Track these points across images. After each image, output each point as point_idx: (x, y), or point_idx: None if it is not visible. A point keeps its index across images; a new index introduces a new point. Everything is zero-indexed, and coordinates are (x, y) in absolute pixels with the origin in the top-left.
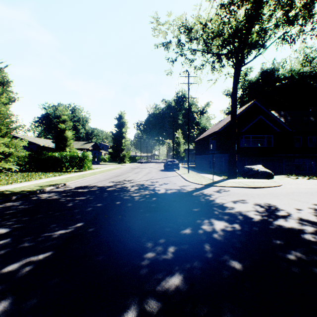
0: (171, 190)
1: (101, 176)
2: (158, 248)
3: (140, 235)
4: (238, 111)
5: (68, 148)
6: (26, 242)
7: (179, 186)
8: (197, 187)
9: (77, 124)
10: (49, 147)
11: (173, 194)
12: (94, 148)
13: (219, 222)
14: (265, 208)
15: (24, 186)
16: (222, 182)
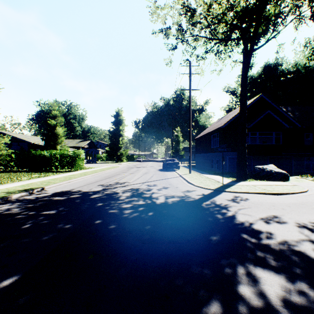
0: (172, 199)
1: (92, 177)
2: None
3: None
4: None
5: (59, 146)
6: None
7: (182, 192)
8: (205, 193)
9: (72, 121)
10: (40, 145)
11: (175, 205)
12: (90, 146)
13: (266, 273)
14: None
15: None
16: (233, 185)
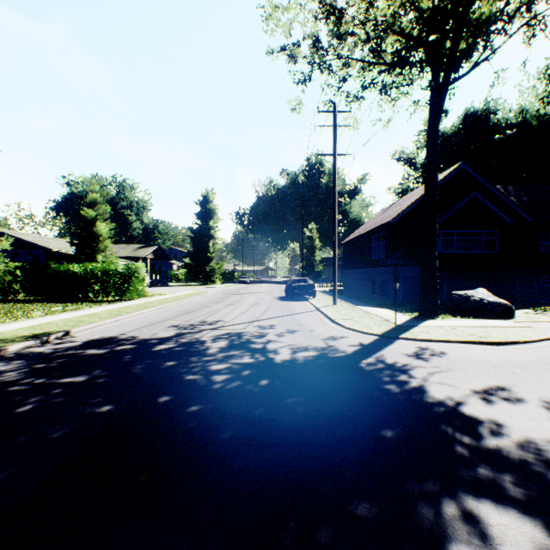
0: (304, 353)
1: (158, 311)
2: None
3: None
4: None
5: (102, 255)
6: None
7: (321, 339)
8: (364, 342)
9: (126, 212)
10: (69, 255)
11: (311, 365)
12: (158, 256)
13: (502, 516)
14: None
15: None
16: (415, 327)
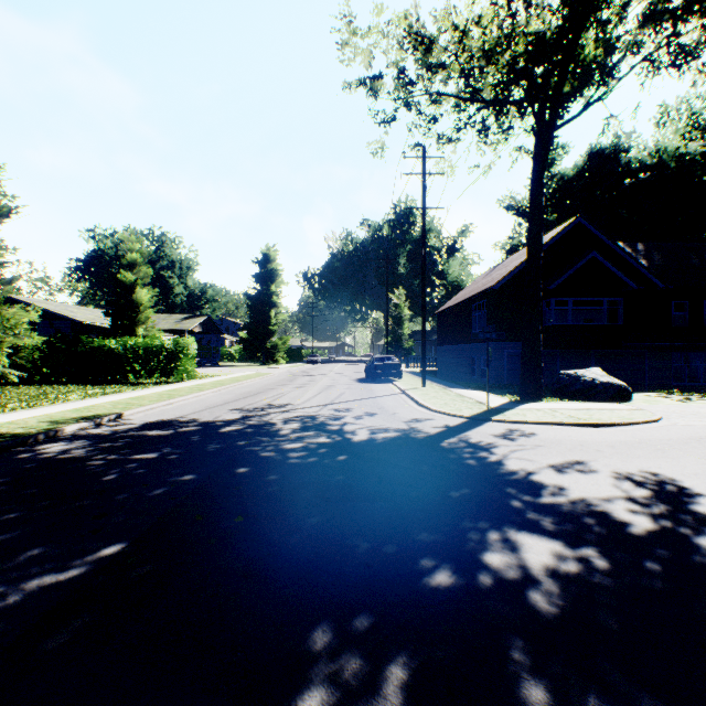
0: (384, 434)
1: (215, 394)
2: (349, 662)
3: (291, 594)
4: None
5: (142, 328)
6: None
7: (403, 421)
8: (450, 424)
9: (167, 274)
10: (99, 327)
11: (390, 444)
12: (207, 329)
13: (533, 539)
14: (652, 490)
15: (12, 421)
16: (511, 409)
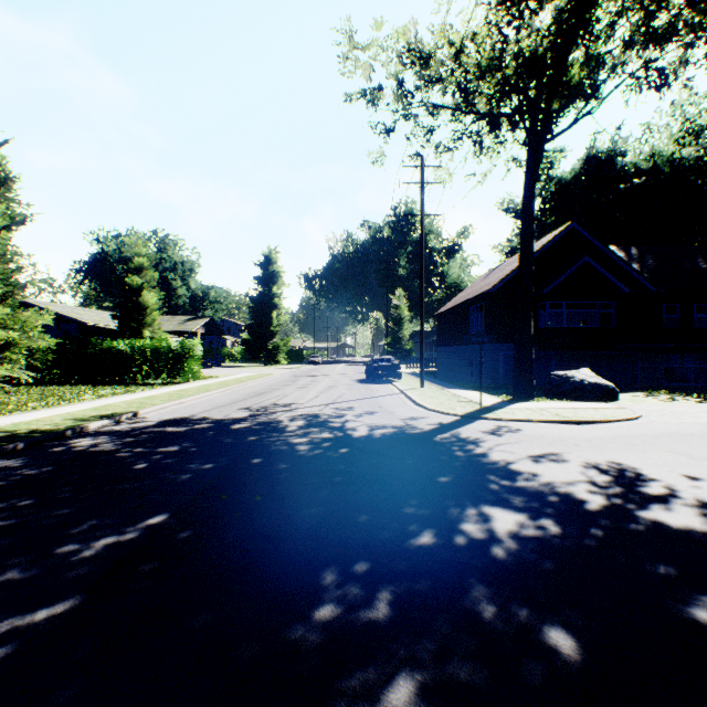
0: (382, 430)
1: (222, 394)
2: (351, 590)
3: (306, 549)
4: (535, 247)
5: (149, 330)
6: (11, 571)
7: (401, 419)
8: (444, 421)
9: (170, 276)
10: (106, 329)
11: (387, 439)
12: (210, 330)
13: (503, 513)
14: (612, 476)
15: (39, 419)
16: (502, 408)
